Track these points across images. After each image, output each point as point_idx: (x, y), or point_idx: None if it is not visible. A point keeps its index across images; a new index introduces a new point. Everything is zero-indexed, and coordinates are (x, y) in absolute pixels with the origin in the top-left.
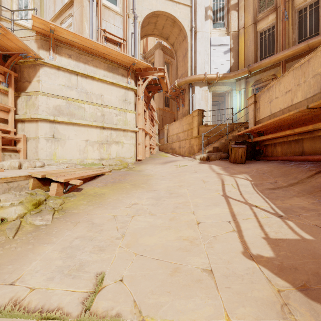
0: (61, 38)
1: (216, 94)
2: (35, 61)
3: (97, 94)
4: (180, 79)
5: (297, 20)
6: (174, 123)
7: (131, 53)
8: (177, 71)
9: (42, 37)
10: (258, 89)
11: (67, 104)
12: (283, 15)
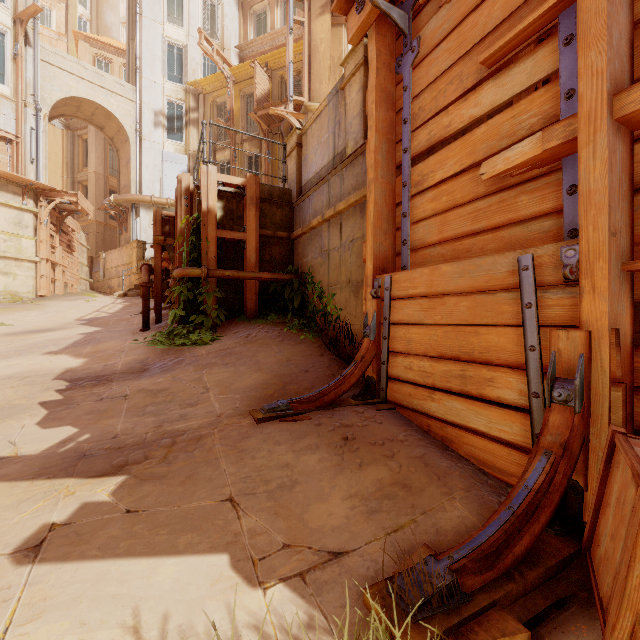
0: None
1: None
2: None
3: None
4: (118, 196)
5: (247, 166)
6: (114, 251)
7: (30, 155)
8: (120, 178)
9: None
10: None
11: None
12: (233, 157)
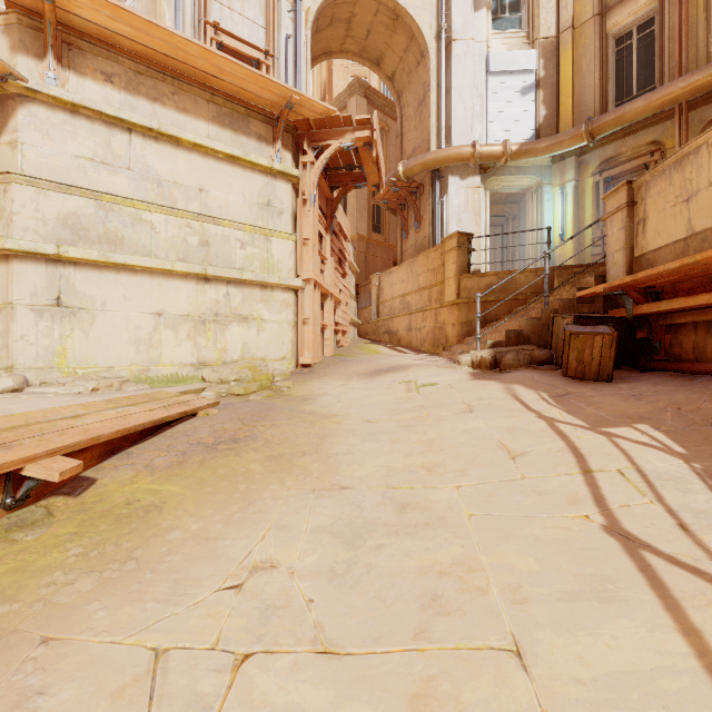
0: (80, 24)
1: (500, 197)
2: (2, 87)
3: (189, 185)
4: (410, 160)
5: None
6: (396, 269)
7: None
8: (402, 144)
9: (25, 19)
10: (611, 181)
11: (100, 212)
12: None
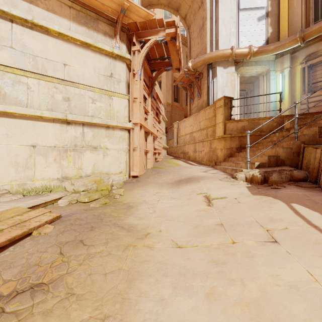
0: None
1: (244, 80)
2: None
3: (56, 61)
4: (195, 59)
5: None
6: (187, 119)
7: None
8: (190, 53)
9: None
10: (312, 67)
11: None
12: None
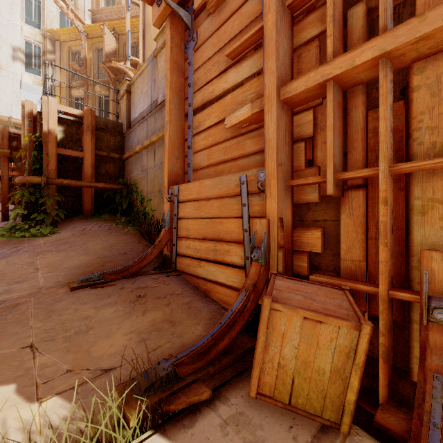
0: None
1: None
2: None
3: None
4: None
5: (98, 103)
6: None
7: None
8: None
9: None
10: None
11: None
12: (86, 94)
